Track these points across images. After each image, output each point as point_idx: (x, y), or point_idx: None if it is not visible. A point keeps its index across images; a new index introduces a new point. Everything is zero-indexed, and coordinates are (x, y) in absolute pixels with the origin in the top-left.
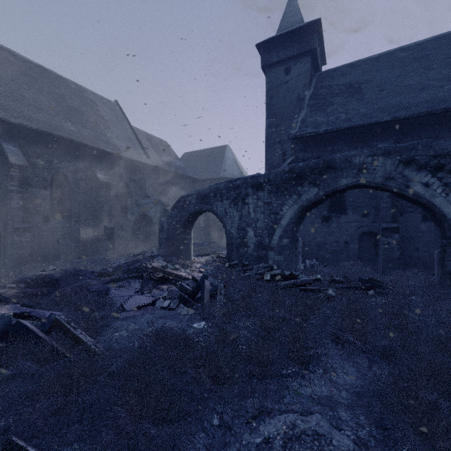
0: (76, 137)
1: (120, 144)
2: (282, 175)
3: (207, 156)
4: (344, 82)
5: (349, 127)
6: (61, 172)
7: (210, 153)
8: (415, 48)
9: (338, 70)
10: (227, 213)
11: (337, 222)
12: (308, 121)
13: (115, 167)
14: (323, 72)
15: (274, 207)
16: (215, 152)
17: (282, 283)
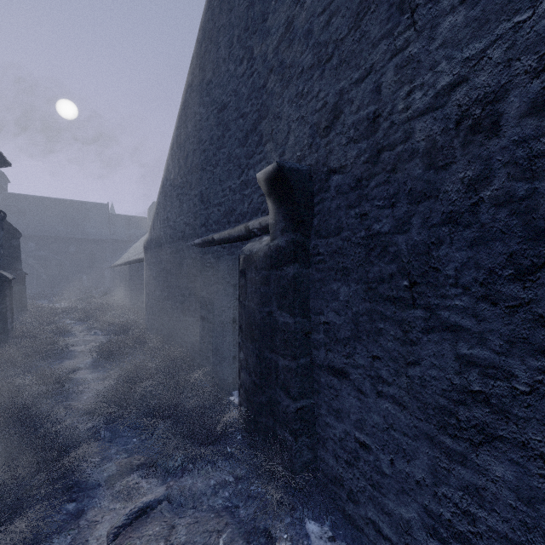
0: None
1: None
2: None
3: None
4: (19, 207)
5: None
6: None
7: None
8: (54, 201)
9: (17, 196)
10: None
11: None
12: None
13: None
14: (8, 194)
15: None
16: None
17: None
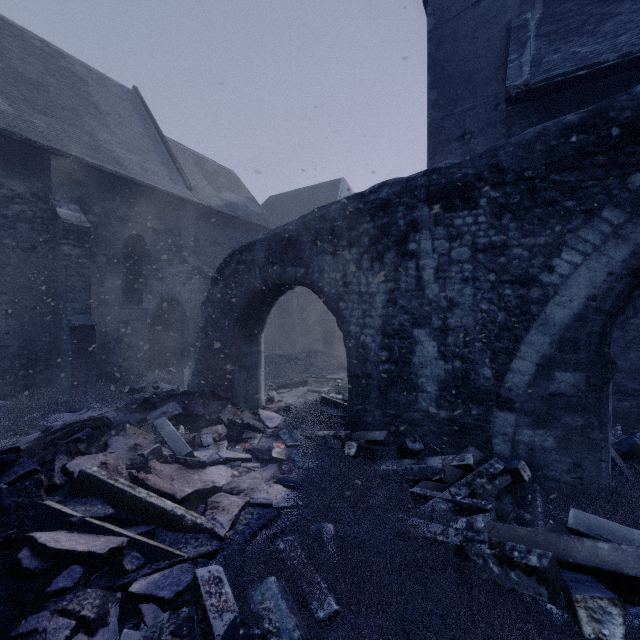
0: (7, 122)
1: (126, 156)
2: (555, 143)
3: (306, 198)
4: None
5: None
6: None
7: (311, 195)
8: None
9: None
10: (349, 287)
11: None
12: (550, 60)
13: (112, 199)
14: None
15: (516, 260)
16: (320, 192)
17: None
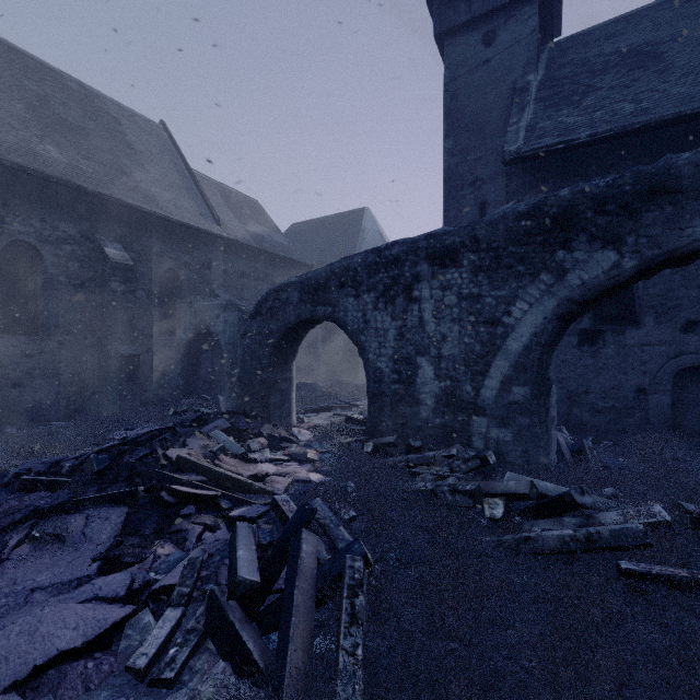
0: (61, 171)
1: (160, 195)
2: (511, 225)
3: (330, 227)
4: (616, 48)
5: (653, 123)
6: (26, 241)
7: (335, 223)
8: None
9: (596, 31)
10: (368, 324)
11: (618, 344)
12: (542, 127)
13: (149, 237)
14: (563, 41)
15: (487, 306)
16: (344, 221)
17: (546, 535)
